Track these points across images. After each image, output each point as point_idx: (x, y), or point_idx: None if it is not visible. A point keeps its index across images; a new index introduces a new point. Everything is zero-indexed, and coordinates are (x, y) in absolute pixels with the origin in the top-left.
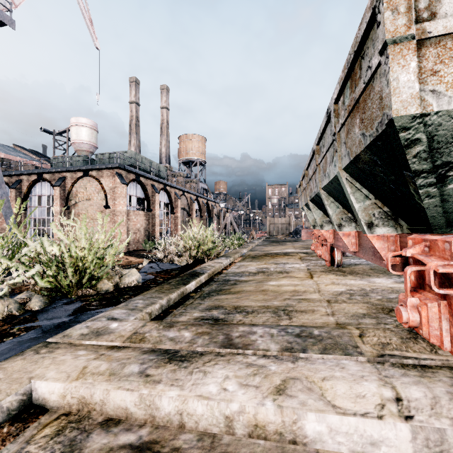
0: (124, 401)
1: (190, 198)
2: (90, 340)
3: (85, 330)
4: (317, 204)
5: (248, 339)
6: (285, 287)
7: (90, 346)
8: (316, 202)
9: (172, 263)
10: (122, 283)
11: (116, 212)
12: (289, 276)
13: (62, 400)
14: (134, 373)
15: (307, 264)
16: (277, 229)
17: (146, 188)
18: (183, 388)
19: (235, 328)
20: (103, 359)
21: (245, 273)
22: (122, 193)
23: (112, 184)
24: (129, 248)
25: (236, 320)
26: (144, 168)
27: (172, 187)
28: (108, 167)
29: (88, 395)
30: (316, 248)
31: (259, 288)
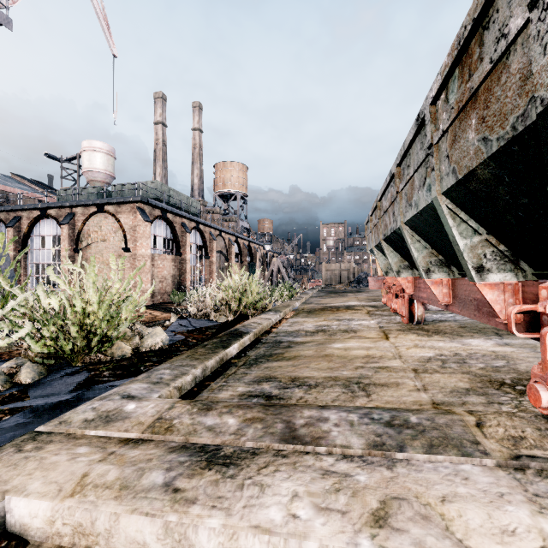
0: (140, 533)
1: (228, 239)
2: (96, 430)
3: (91, 414)
4: (393, 245)
5: (319, 429)
6: (355, 350)
7: (95, 439)
8: (392, 241)
9: (207, 319)
10: (143, 346)
11: (137, 256)
12: (357, 336)
13: (49, 528)
14: (156, 486)
15: (378, 320)
16: (335, 277)
17: (174, 227)
18: (230, 514)
19: (298, 411)
20: (112, 462)
21: (301, 332)
22: (144, 233)
23: (133, 222)
24: (153, 300)
25: (295, 397)
26: (172, 202)
27: (206, 226)
28: (128, 201)
29: (88, 521)
30: (389, 300)
31: (321, 352)
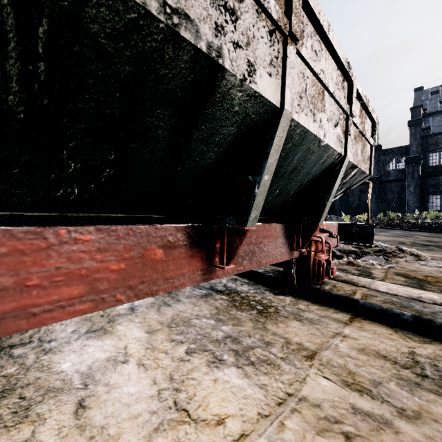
0: None
1: None
2: None
3: None
4: None
5: None
6: None
7: None
8: None
9: None
10: None
11: None
12: None
13: None
14: None
15: None
16: None
17: None
18: None
19: None
20: None
21: None
22: None
23: None
24: None
25: None
26: None
27: None
28: None
29: None
30: None
31: None
